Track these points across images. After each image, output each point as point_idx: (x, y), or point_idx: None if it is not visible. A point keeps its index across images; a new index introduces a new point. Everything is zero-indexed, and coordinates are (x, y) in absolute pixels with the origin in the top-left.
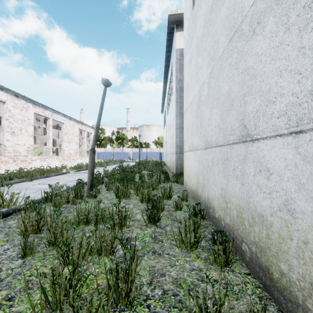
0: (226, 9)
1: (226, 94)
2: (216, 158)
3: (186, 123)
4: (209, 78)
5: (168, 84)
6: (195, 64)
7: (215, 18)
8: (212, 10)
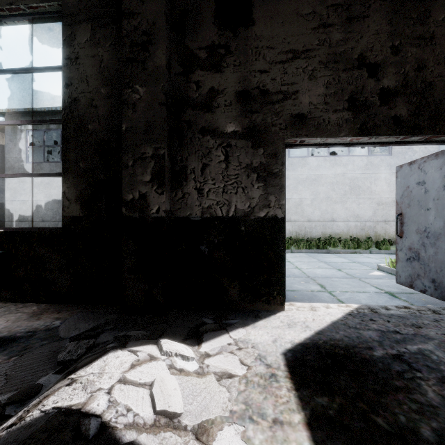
0: (57, 192)
1: (57, 210)
2: (51, 224)
3: (12, 207)
4: (46, 202)
5: None
6: (31, 188)
7: (51, 189)
8: (48, 184)
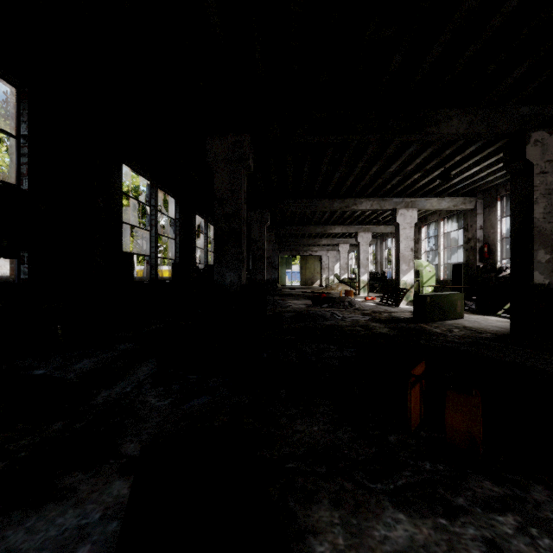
0: None
1: None
2: None
3: None
4: None
5: None
6: None
7: None
8: None
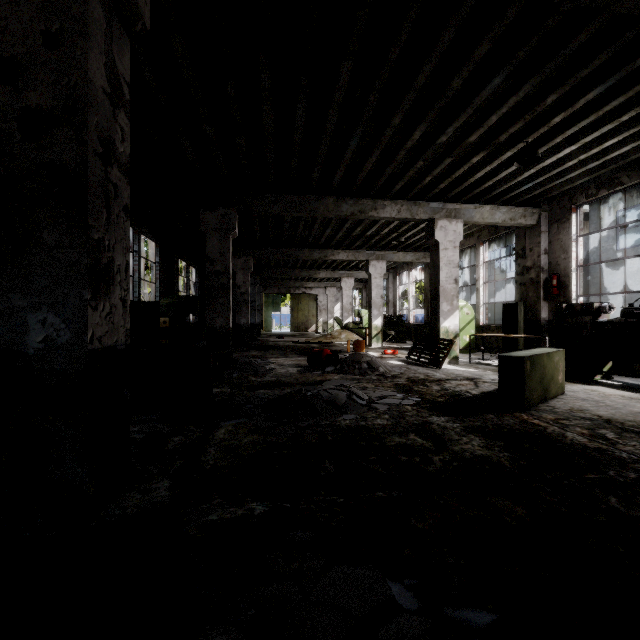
0: None
1: None
2: None
3: None
4: None
5: (495, 246)
6: (622, 280)
7: None
8: None
